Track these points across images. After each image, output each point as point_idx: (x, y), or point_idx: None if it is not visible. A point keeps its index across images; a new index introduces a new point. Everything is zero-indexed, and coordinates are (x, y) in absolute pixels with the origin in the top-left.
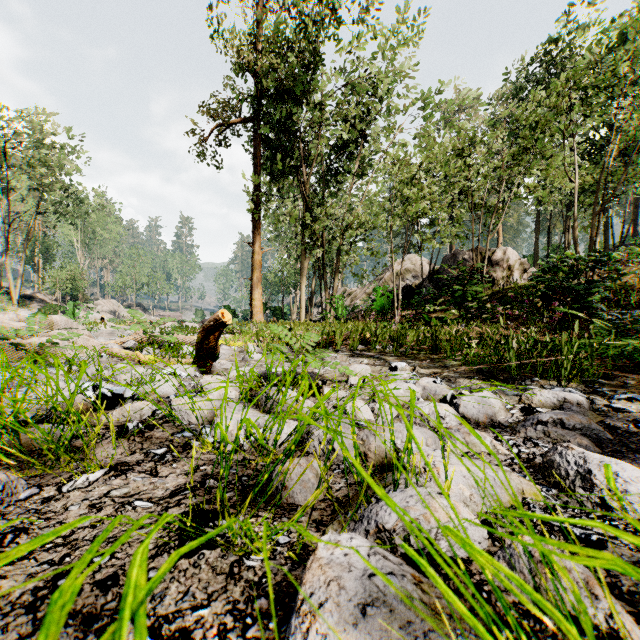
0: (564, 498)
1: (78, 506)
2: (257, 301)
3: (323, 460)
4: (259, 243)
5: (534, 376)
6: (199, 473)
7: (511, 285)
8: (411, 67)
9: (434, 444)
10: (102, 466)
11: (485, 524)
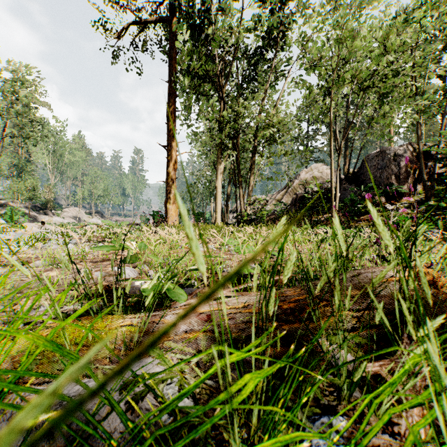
0: None
1: None
2: (172, 204)
3: None
4: (173, 145)
5: None
6: None
7: None
8: None
9: None
10: None
11: None
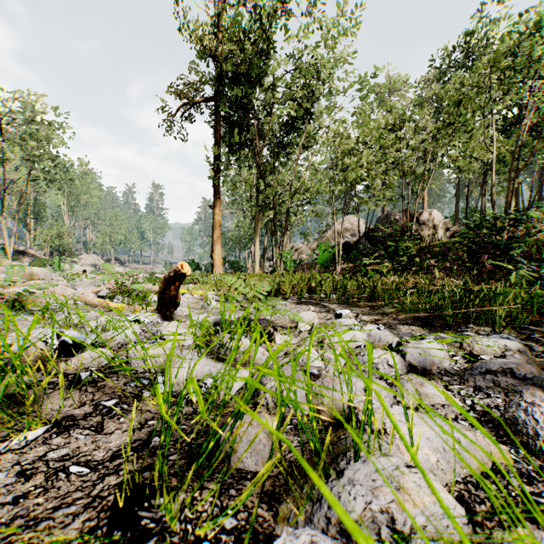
0: (535, 462)
1: (7, 473)
2: (217, 255)
3: (275, 413)
4: (219, 206)
5: (466, 322)
6: (146, 429)
7: (436, 242)
8: (350, 54)
9: (388, 396)
10: (47, 421)
11: (461, 503)
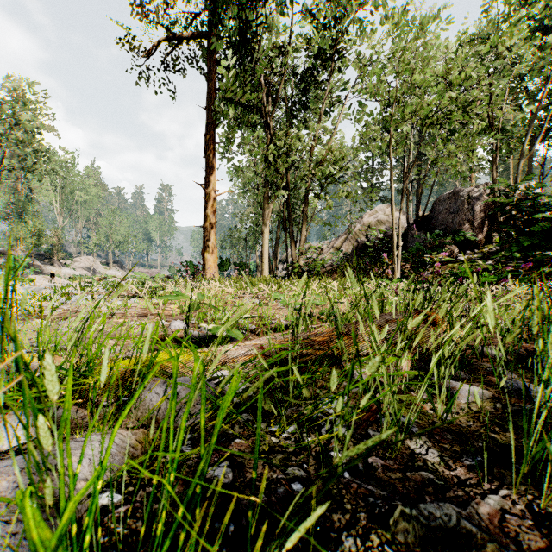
0: None
1: None
2: (210, 253)
3: None
4: (212, 184)
5: None
6: None
7: None
8: None
9: None
10: None
11: None
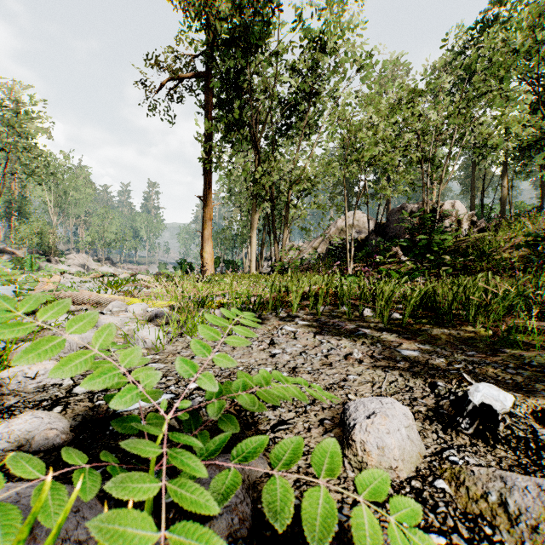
0: None
1: None
2: (208, 254)
3: None
4: (210, 197)
5: None
6: None
7: (460, 237)
8: (360, 21)
9: None
10: None
11: None
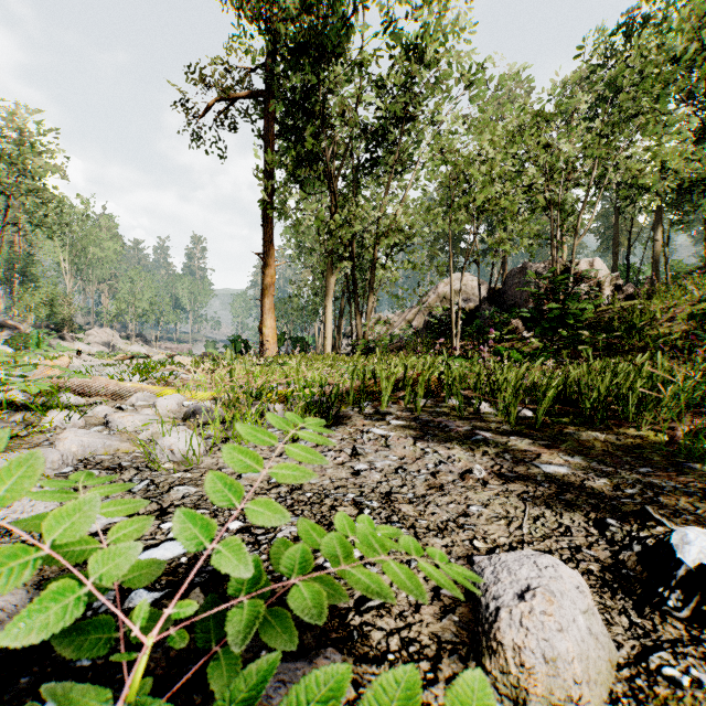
0: None
1: None
2: (269, 328)
3: None
4: (271, 254)
5: None
6: None
7: (601, 307)
8: (469, 22)
9: None
10: None
11: None
